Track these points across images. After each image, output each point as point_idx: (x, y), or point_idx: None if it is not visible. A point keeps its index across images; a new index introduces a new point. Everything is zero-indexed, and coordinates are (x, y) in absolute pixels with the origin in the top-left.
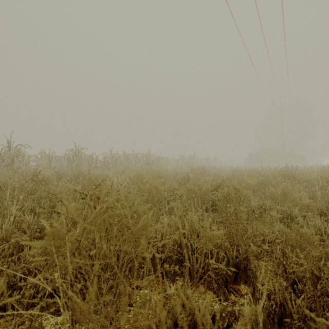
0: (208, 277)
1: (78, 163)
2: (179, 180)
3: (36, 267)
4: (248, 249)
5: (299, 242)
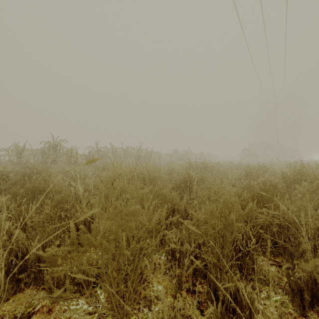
0: None
1: (56, 158)
2: (178, 182)
3: None
4: None
5: None
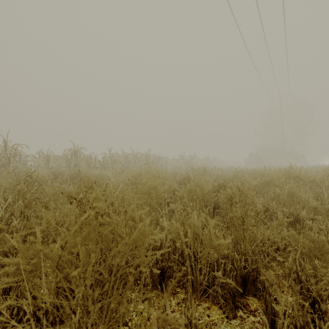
0: (213, 290)
1: (77, 163)
2: (179, 181)
3: (17, 281)
4: (257, 258)
5: (313, 250)
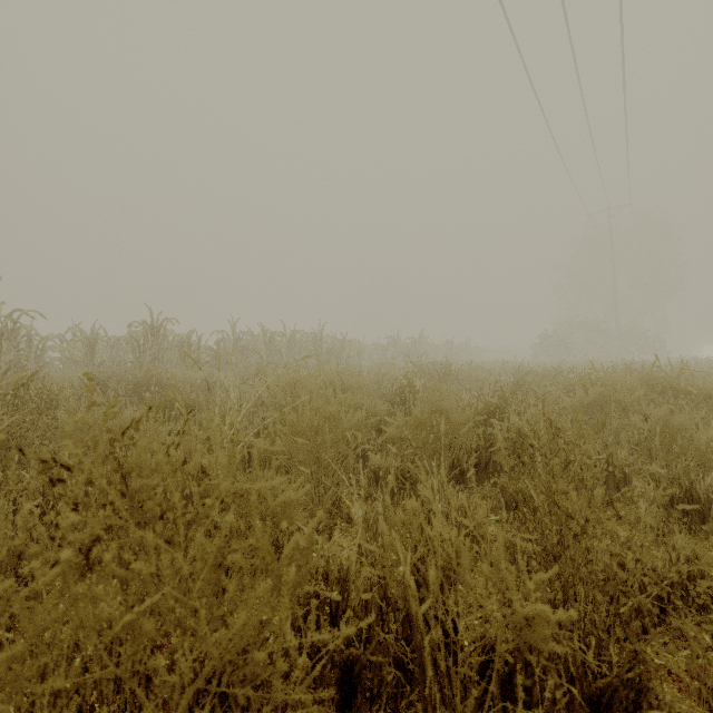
0: None
1: (158, 354)
2: (391, 395)
3: None
4: (641, 649)
5: None
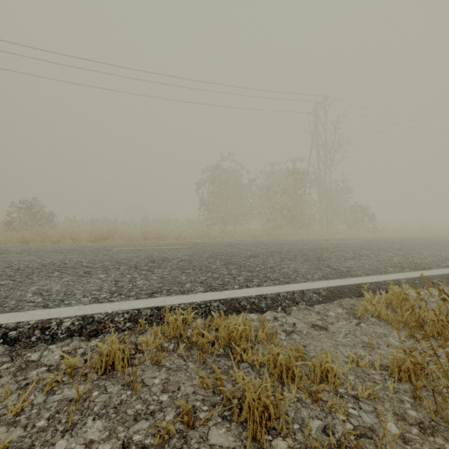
0: None
1: None
2: None
3: None
4: None
5: None
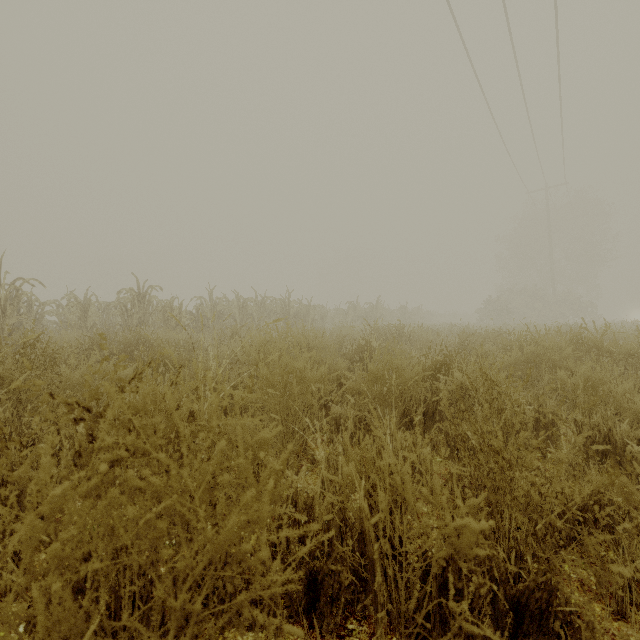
0: (438, 634)
1: (144, 318)
2: (350, 354)
3: None
4: (552, 558)
5: None
